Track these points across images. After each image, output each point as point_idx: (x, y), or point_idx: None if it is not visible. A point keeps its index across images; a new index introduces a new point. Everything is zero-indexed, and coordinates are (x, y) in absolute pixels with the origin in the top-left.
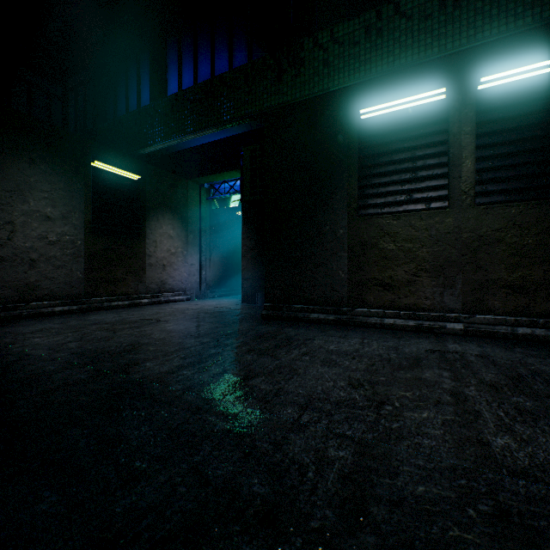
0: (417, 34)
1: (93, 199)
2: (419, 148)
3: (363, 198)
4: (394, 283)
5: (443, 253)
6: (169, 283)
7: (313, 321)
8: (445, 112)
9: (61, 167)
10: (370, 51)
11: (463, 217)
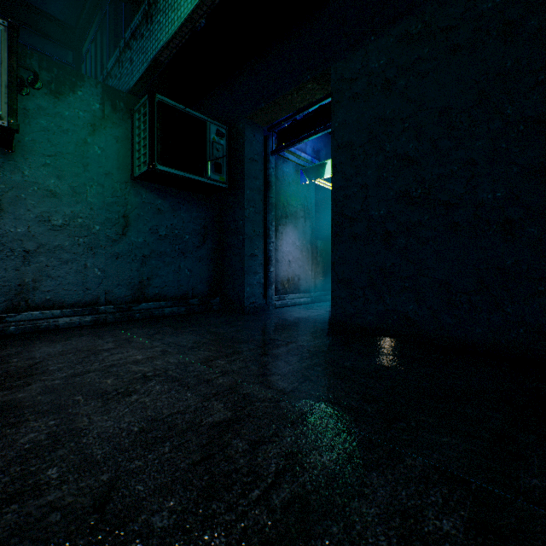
0: None
1: None
2: None
3: None
4: None
5: None
6: None
7: None
8: None
9: None
10: None
11: None
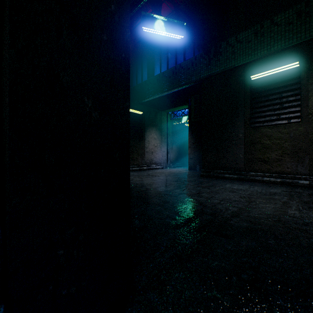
0: (283, 33)
1: None
2: (284, 92)
3: (253, 118)
4: (269, 160)
5: (297, 145)
6: (154, 160)
7: (226, 178)
8: (299, 73)
9: None
10: (257, 45)
11: (309, 127)
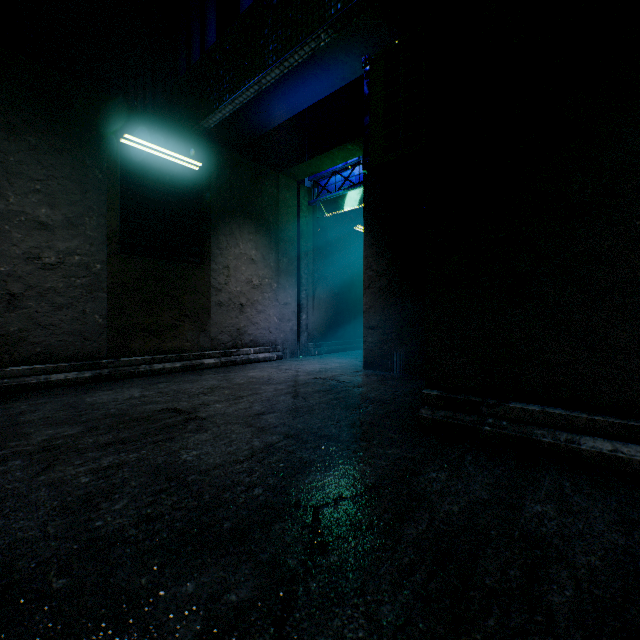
0: None
1: (124, 198)
2: None
3: None
4: None
5: None
6: (250, 332)
7: (592, 463)
8: None
9: (65, 140)
10: None
11: None
